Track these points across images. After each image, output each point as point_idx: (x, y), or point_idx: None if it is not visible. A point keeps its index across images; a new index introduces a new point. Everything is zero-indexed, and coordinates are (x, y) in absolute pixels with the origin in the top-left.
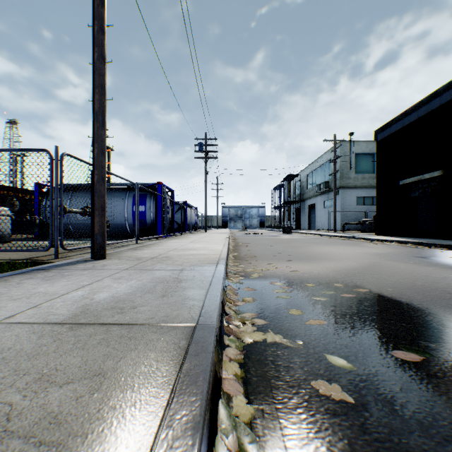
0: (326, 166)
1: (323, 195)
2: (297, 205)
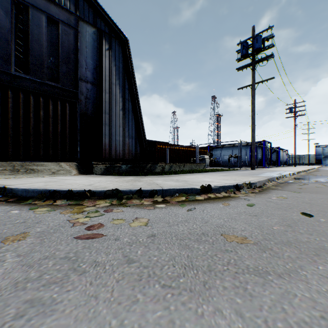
0: None
1: None
2: None
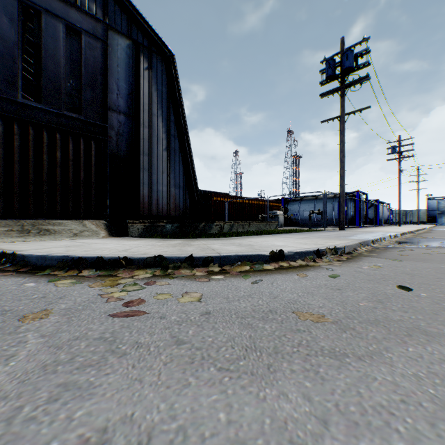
0: None
1: None
2: None
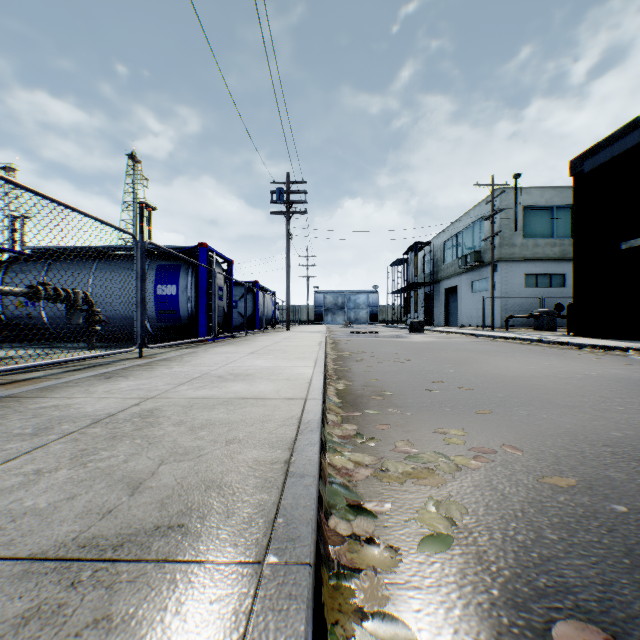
0: (475, 227)
1: (471, 272)
2: (428, 288)
